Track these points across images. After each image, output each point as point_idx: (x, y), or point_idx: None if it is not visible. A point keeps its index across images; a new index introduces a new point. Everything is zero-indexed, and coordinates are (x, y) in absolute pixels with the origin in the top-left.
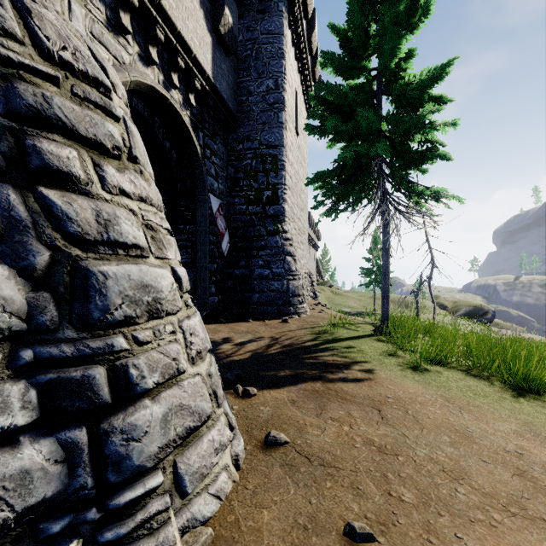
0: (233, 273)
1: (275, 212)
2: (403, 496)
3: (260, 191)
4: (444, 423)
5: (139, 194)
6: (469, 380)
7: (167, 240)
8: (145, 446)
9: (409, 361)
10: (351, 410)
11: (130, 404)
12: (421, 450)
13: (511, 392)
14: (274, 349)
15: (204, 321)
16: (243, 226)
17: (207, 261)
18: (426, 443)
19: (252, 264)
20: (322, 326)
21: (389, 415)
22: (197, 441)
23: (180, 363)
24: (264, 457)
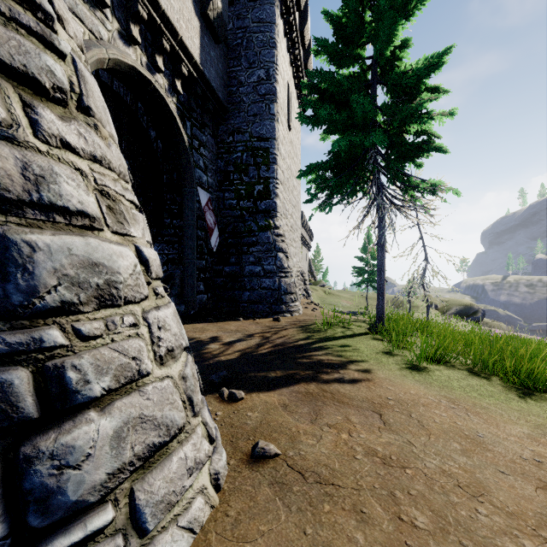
0: (223, 270)
1: (267, 206)
2: (416, 521)
3: (251, 185)
4: (452, 428)
5: (91, 152)
6: (471, 379)
7: (132, 214)
8: (86, 474)
9: (407, 359)
10: (350, 415)
11: (67, 418)
12: (430, 461)
13: (516, 392)
14: (264, 348)
15: (191, 320)
16: (233, 221)
17: (195, 257)
18: (436, 452)
19: (242, 260)
20: (315, 324)
21: (391, 419)
22: (164, 461)
23: (142, 363)
24: (251, 474)
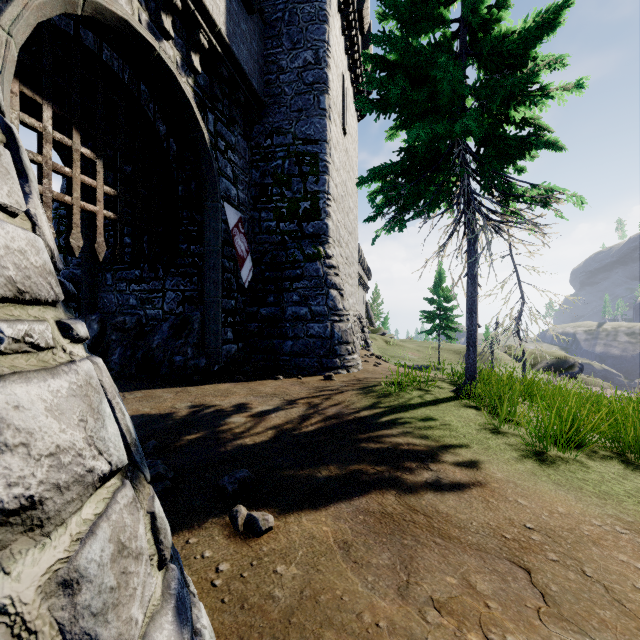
0: (258, 313)
1: (316, 229)
2: None
3: (295, 202)
4: None
5: None
6: (636, 477)
7: None
8: None
9: (527, 443)
10: (470, 572)
11: None
12: None
13: None
14: (311, 423)
15: (214, 378)
16: (272, 249)
17: (220, 294)
18: None
19: (283, 300)
20: (380, 385)
21: (553, 584)
22: None
23: None
24: None
